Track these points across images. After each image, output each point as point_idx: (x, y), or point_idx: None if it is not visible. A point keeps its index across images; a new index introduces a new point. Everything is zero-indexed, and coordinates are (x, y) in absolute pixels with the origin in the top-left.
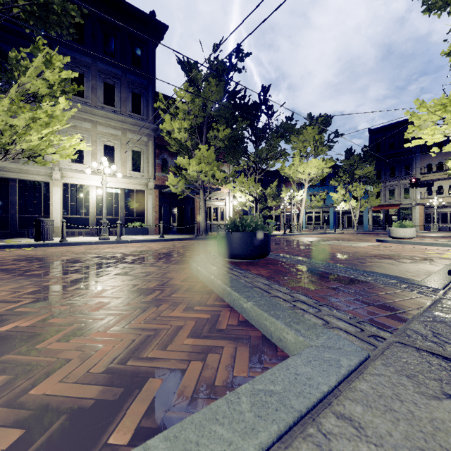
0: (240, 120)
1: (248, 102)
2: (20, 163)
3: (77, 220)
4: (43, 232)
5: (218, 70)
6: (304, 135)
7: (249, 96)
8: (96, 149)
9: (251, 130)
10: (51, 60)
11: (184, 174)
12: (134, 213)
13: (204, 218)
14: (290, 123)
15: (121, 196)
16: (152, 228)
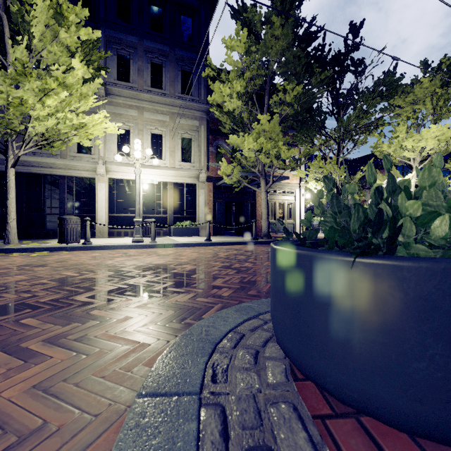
0: (318, 72)
1: (328, 54)
2: (68, 159)
3: (123, 219)
4: (65, 232)
5: (284, 3)
6: (414, 93)
7: (330, 44)
8: (142, 139)
9: (331, 94)
10: (61, 13)
11: (238, 158)
12: (184, 211)
13: (266, 215)
14: (394, 75)
15: (169, 192)
16: (204, 228)
